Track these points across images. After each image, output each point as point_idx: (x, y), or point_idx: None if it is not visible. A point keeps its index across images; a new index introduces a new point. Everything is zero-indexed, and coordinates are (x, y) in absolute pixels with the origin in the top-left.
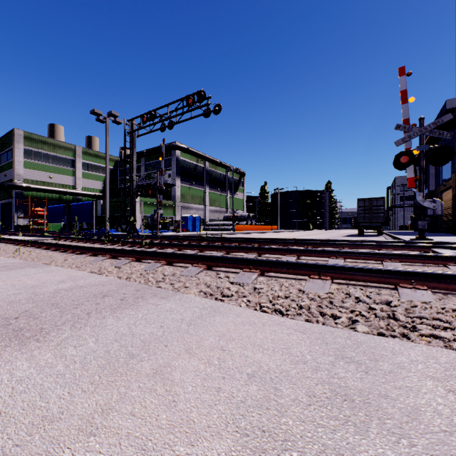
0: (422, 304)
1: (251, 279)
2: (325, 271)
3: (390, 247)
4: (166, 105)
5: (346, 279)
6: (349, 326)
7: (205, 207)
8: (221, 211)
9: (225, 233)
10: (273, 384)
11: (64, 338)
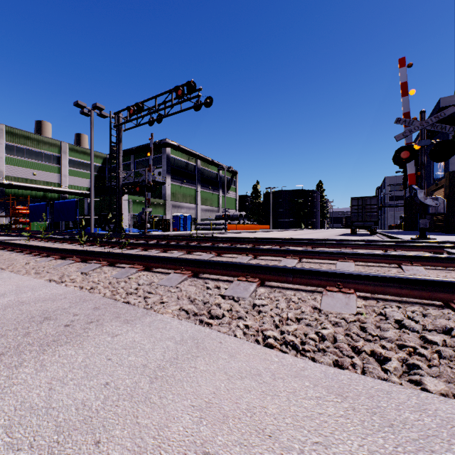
0: None
1: (249, 292)
2: (346, 281)
3: (398, 247)
4: (154, 96)
5: (375, 292)
6: (411, 380)
7: (197, 206)
8: (213, 210)
9: (217, 232)
10: None
11: None
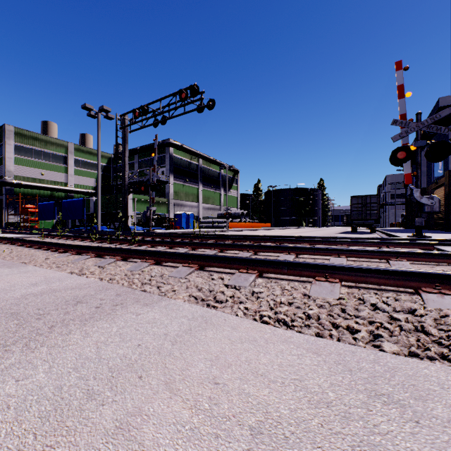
0: None
1: (249, 281)
2: (333, 273)
3: (391, 244)
4: (158, 99)
5: (357, 282)
6: (373, 344)
7: (199, 205)
8: (215, 208)
9: (219, 230)
10: (289, 448)
11: (7, 366)
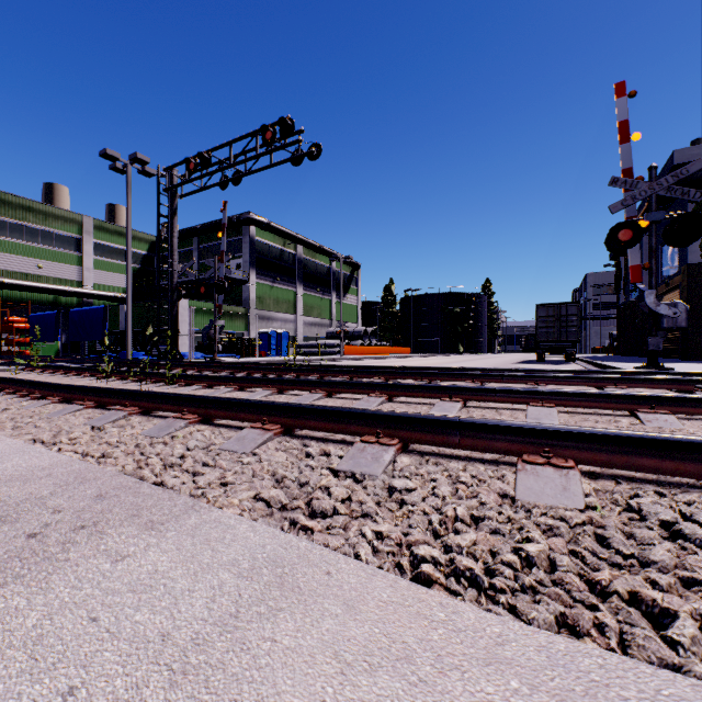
0: None
1: (382, 464)
2: (557, 445)
3: (621, 382)
4: (228, 142)
5: (613, 466)
6: None
7: (297, 318)
8: (323, 324)
9: (328, 358)
10: None
11: None
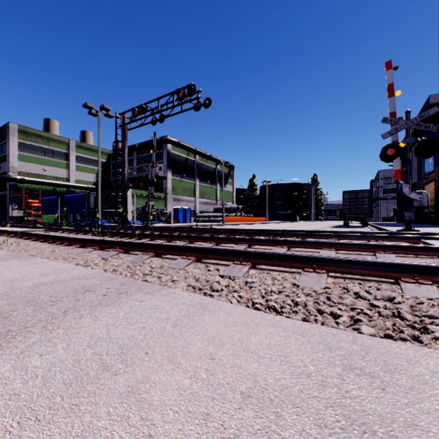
0: (430, 301)
1: (242, 272)
2: (320, 264)
3: (380, 238)
4: (157, 98)
5: (343, 273)
6: (352, 327)
7: (196, 199)
8: (211, 203)
9: (215, 224)
10: (273, 407)
11: (31, 344)
